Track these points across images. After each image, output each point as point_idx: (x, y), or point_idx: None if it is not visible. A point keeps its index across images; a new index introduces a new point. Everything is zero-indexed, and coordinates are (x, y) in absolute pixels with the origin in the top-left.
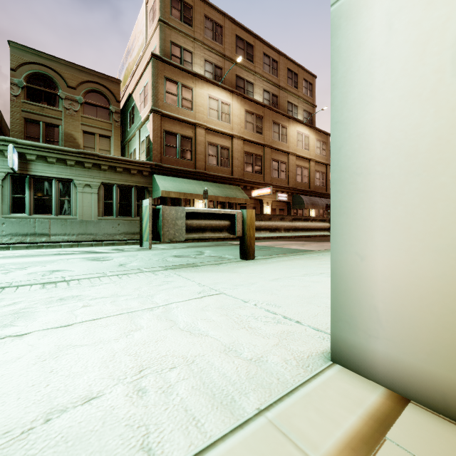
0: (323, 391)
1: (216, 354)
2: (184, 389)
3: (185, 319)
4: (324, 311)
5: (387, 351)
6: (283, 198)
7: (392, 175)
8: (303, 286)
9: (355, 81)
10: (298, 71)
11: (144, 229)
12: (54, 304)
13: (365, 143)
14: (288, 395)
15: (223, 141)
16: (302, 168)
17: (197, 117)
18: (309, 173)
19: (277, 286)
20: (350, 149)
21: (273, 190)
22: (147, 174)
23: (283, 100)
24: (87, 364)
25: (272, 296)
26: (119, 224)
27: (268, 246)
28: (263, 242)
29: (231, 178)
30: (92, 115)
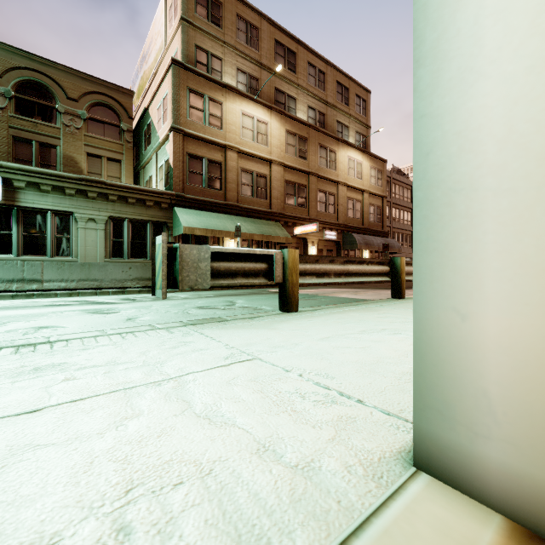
0: (410, 524)
1: (246, 457)
2: (193, 525)
3: (204, 399)
4: (393, 384)
5: (506, 460)
6: (332, 236)
7: (515, 190)
8: (362, 347)
9: (453, 52)
10: (350, 85)
11: (158, 273)
12: (24, 377)
13: (469, 144)
14: (356, 535)
15: (259, 167)
16: (354, 201)
17: (227, 138)
18: (362, 207)
19: (328, 348)
20: (445, 155)
21: (319, 227)
22: (166, 207)
23: (331, 119)
24: (48, 479)
25: (322, 362)
26: (130, 267)
27: (315, 295)
28: (308, 290)
29: (270, 212)
30: (99, 133)
